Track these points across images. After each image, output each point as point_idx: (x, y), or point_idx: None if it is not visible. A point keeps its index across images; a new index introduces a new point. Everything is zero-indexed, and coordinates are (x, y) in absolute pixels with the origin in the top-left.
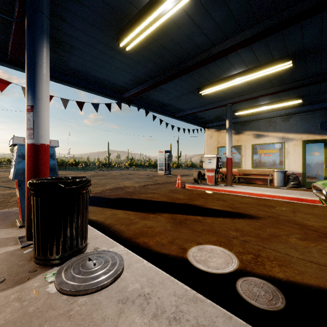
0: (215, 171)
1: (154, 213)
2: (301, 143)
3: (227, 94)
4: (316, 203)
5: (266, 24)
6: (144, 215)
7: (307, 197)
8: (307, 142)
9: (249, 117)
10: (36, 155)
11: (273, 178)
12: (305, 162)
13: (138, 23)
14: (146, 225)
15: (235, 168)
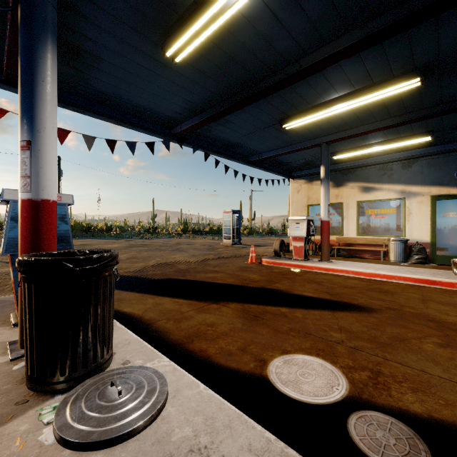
0: (305, 240)
1: (216, 303)
2: (429, 200)
3: (323, 129)
4: (454, 287)
5: (386, 19)
6: (202, 306)
7: (441, 278)
8: (438, 198)
9: (353, 162)
10: (35, 217)
11: (388, 249)
12: (435, 226)
13: (192, 20)
14: (204, 321)
15: (333, 236)
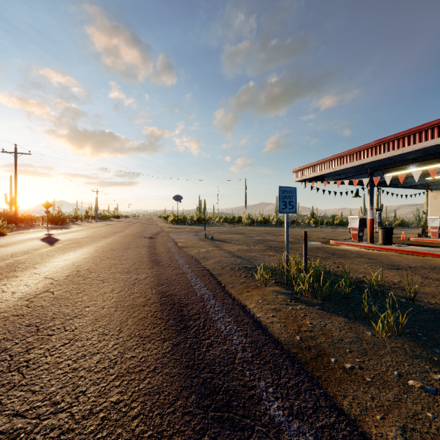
0: (438, 228)
1: None
2: None
3: None
4: None
5: None
6: None
7: None
8: None
9: None
10: (372, 221)
11: None
12: None
13: (397, 171)
14: None
15: None
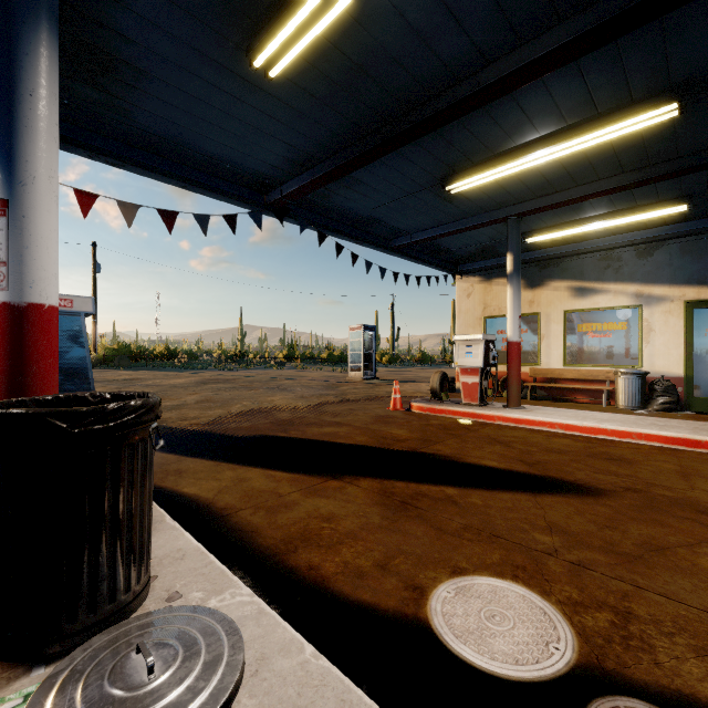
0: (481, 373)
1: (337, 478)
2: (683, 308)
3: (511, 193)
4: None
5: None
6: (315, 484)
7: None
8: (697, 306)
9: (557, 248)
10: (16, 335)
11: (614, 388)
12: (692, 351)
13: (297, 2)
14: (317, 512)
15: (524, 366)
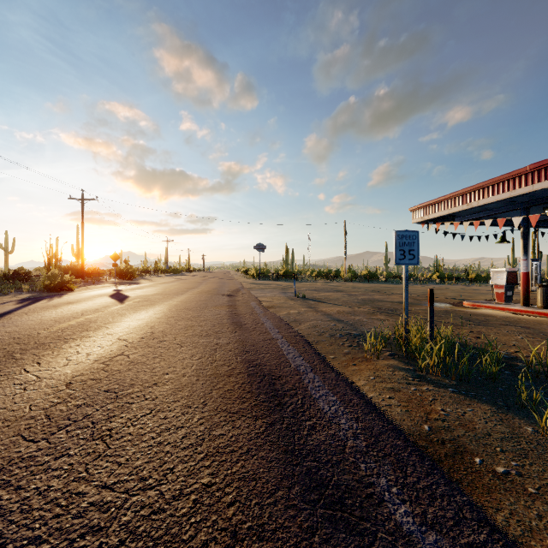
0: None
1: None
2: None
3: None
4: None
5: None
6: None
7: None
8: None
9: None
10: (527, 276)
11: None
12: None
13: None
14: None
15: None
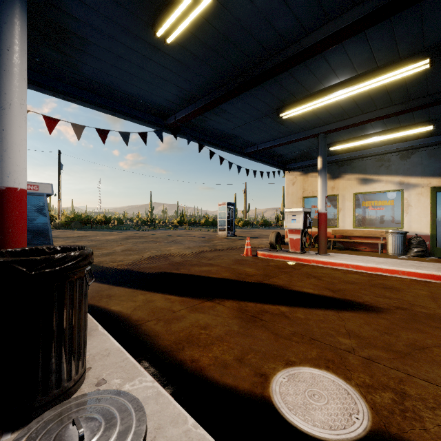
0: (301, 232)
1: (210, 300)
2: (429, 191)
3: (320, 118)
4: None
5: None
6: (196, 304)
7: None
8: (439, 190)
9: (349, 153)
10: None
11: (385, 242)
12: (436, 219)
13: None
14: (197, 323)
15: (328, 228)
